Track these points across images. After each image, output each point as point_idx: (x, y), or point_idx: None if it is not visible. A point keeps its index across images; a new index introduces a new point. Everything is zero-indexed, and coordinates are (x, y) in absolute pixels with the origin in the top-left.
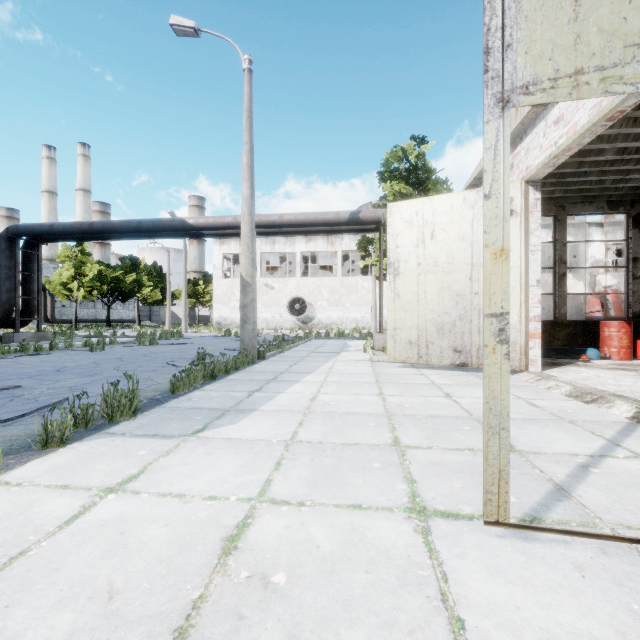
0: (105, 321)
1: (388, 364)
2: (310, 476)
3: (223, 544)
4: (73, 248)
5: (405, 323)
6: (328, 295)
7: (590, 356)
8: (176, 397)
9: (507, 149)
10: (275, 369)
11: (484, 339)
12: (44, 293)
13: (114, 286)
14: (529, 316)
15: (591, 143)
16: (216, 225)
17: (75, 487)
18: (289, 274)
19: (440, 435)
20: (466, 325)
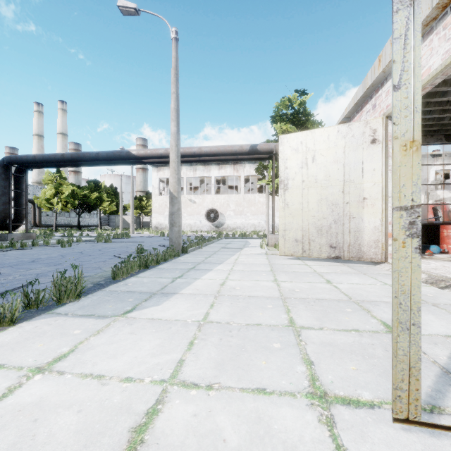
0: (77, 226)
1: (279, 257)
2: (218, 356)
3: (130, 436)
4: (54, 174)
5: (292, 226)
6: (234, 207)
7: (433, 251)
8: (116, 282)
9: (418, 37)
10: (194, 260)
11: (393, 233)
12: (34, 206)
13: (83, 201)
14: (389, 220)
15: (437, 86)
16: (152, 155)
17: (9, 366)
18: (206, 192)
19: (328, 316)
20: (339, 227)
